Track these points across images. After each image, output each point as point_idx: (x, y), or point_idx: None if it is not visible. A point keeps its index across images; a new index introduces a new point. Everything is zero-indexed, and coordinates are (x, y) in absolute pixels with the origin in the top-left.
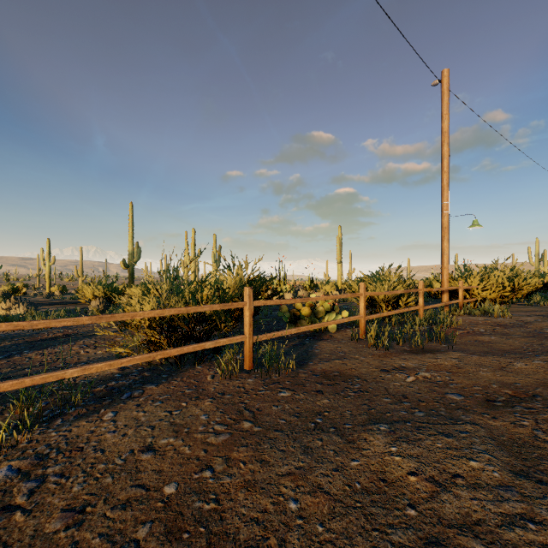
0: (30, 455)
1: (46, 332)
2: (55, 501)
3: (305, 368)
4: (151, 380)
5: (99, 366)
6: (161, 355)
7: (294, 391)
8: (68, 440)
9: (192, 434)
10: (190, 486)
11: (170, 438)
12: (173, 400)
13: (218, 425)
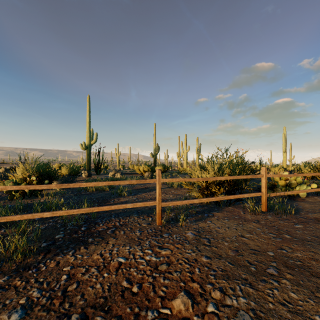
0: (192, 230)
1: (137, 186)
2: (222, 246)
3: (300, 215)
4: (210, 210)
5: (204, 200)
6: (226, 198)
7: (303, 225)
8: (201, 228)
9: (259, 235)
10: (279, 254)
11: (250, 234)
12: (232, 220)
13: (270, 233)
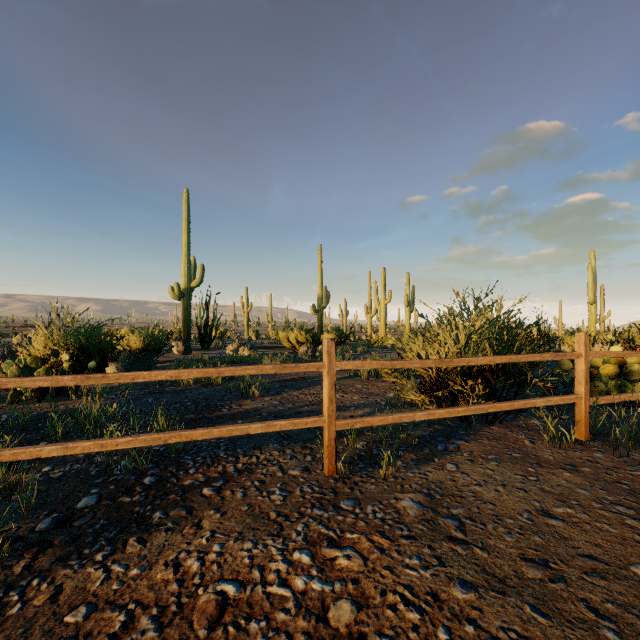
0: (413, 491)
1: (282, 374)
2: (500, 546)
3: None
4: (450, 435)
5: (440, 413)
6: (492, 408)
7: None
8: (435, 484)
9: (590, 509)
10: None
11: (565, 508)
12: (509, 462)
13: (617, 505)
